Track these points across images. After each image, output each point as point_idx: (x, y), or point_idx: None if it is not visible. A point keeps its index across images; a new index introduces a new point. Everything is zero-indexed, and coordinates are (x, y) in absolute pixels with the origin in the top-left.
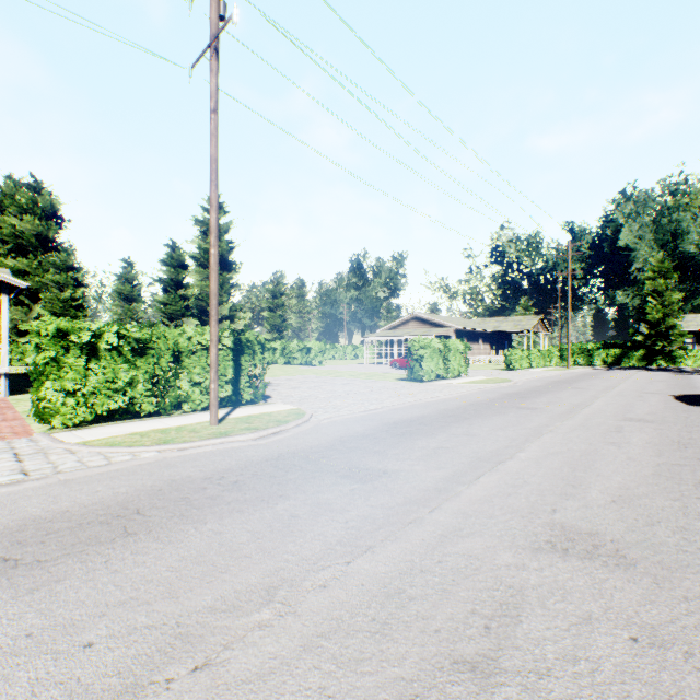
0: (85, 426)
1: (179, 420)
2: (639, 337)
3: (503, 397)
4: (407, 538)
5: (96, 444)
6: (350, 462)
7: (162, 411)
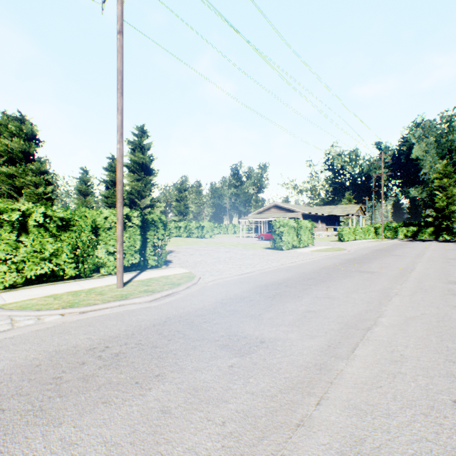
0: (19, 287)
1: (94, 282)
2: (430, 219)
3: (345, 262)
4: None
5: (11, 307)
6: (229, 327)
7: (82, 275)
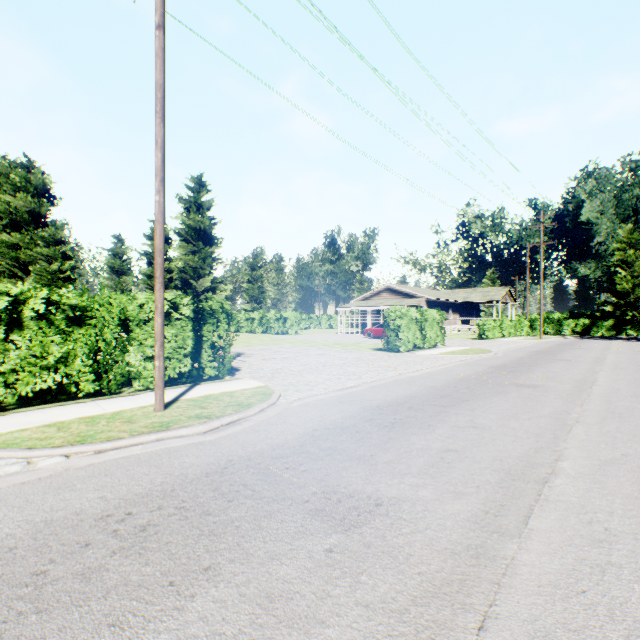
0: (9, 409)
1: (122, 403)
2: (608, 307)
3: (492, 371)
4: None
5: None
6: (325, 478)
7: (106, 391)
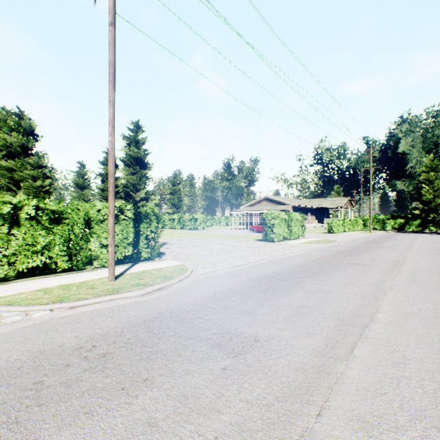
0: (11, 280)
1: (86, 275)
2: (416, 211)
3: (336, 254)
4: None
5: None
6: (222, 324)
7: (75, 268)
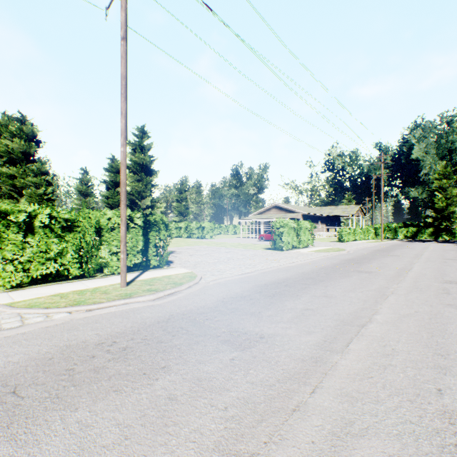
0: (25, 286)
1: (98, 282)
2: (429, 219)
3: (343, 262)
4: (294, 439)
5: (19, 305)
6: (230, 324)
7: (86, 275)
